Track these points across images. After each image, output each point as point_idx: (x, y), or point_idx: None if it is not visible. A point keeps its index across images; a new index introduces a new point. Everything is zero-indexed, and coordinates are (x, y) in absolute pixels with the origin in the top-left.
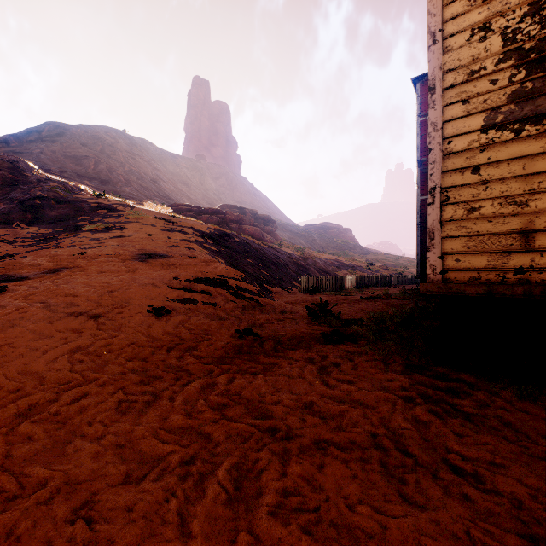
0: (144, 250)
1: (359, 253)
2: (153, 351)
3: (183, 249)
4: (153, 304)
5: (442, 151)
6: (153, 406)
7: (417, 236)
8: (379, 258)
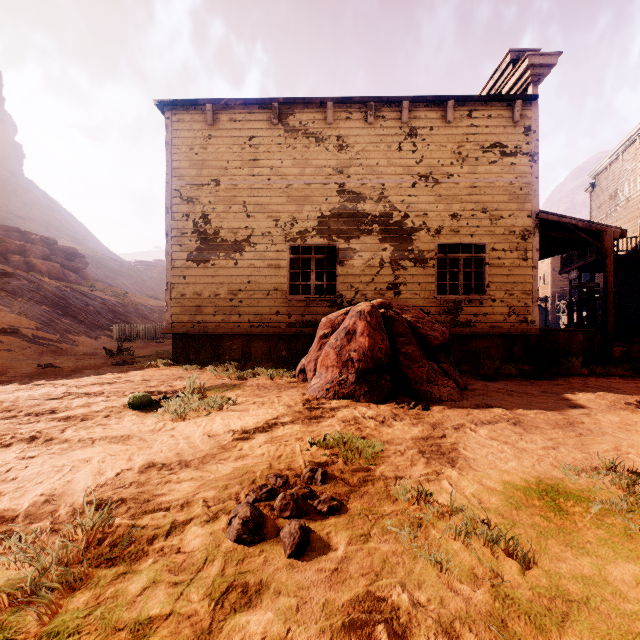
0: None
1: None
2: None
3: None
4: None
5: (172, 266)
6: None
7: None
8: None
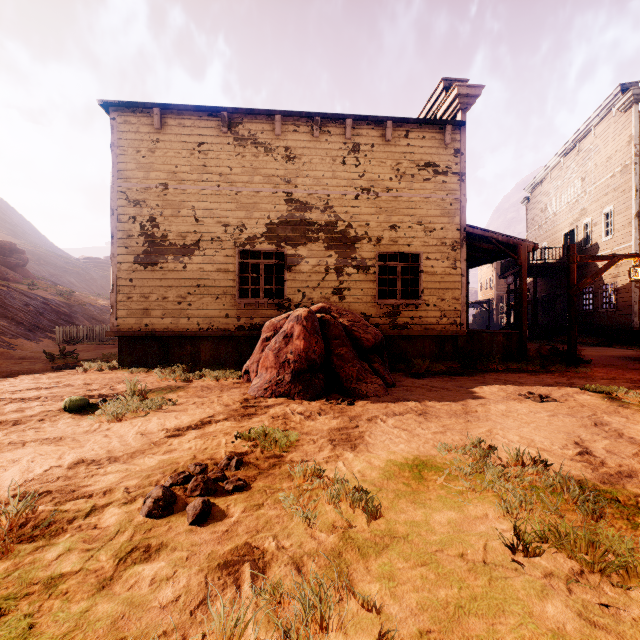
0: None
1: None
2: None
3: None
4: None
5: (117, 268)
6: None
7: None
8: None
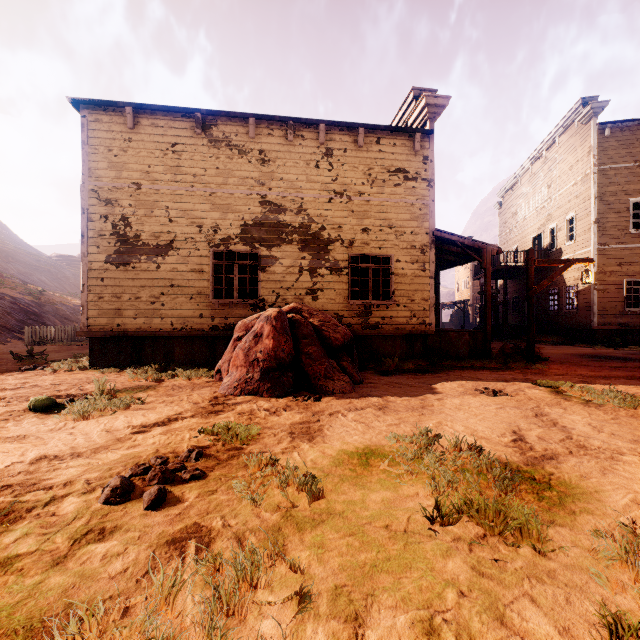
0: None
1: None
2: None
3: None
4: None
5: (88, 267)
6: None
7: None
8: None
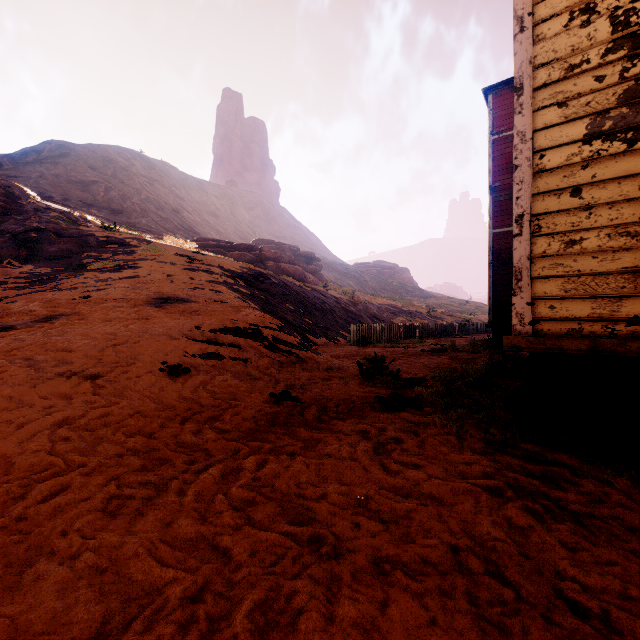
0: (161, 293)
1: (418, 297)
2: (164, 422)
3: (209, 292)
4: (167, 360)
5: (532, 168)
6: (155, 504)
7: (489, 277)
8: (441, 302)
